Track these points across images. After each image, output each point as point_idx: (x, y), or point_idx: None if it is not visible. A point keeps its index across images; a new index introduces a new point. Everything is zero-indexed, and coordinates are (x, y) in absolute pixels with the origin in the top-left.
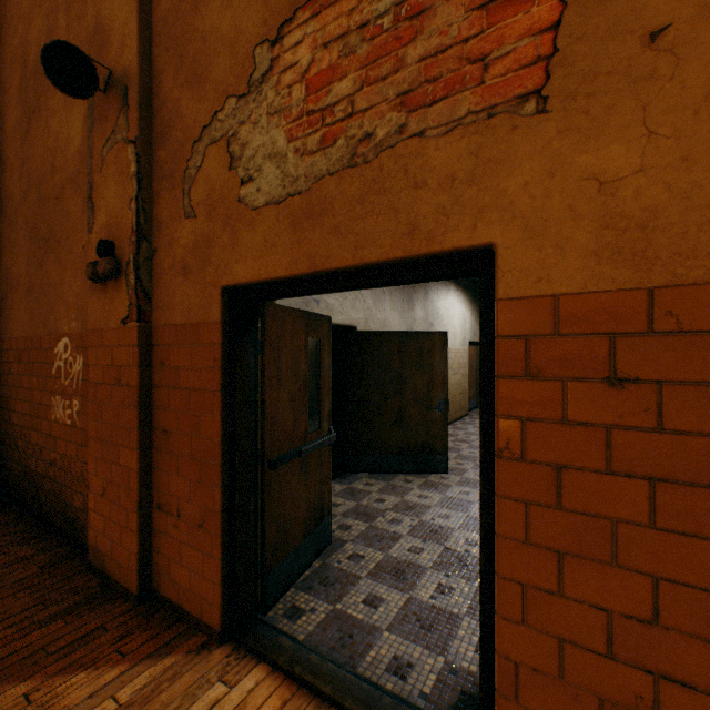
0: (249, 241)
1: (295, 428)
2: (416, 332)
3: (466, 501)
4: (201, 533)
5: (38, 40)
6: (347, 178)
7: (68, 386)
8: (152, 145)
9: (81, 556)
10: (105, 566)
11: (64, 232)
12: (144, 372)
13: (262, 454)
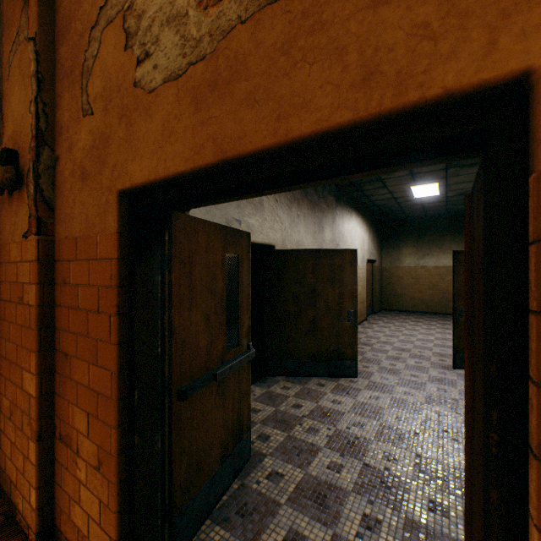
0: (145, 131)
1: (211, 349)
2: (328, 250)
3: (377, 407)
4: (98, 476)
5: None
6: (266, 20)
7: None
8: (55, 44)
9: None
10: (12, 493)
11: None
12: (45, 289)
13: (170, 383)
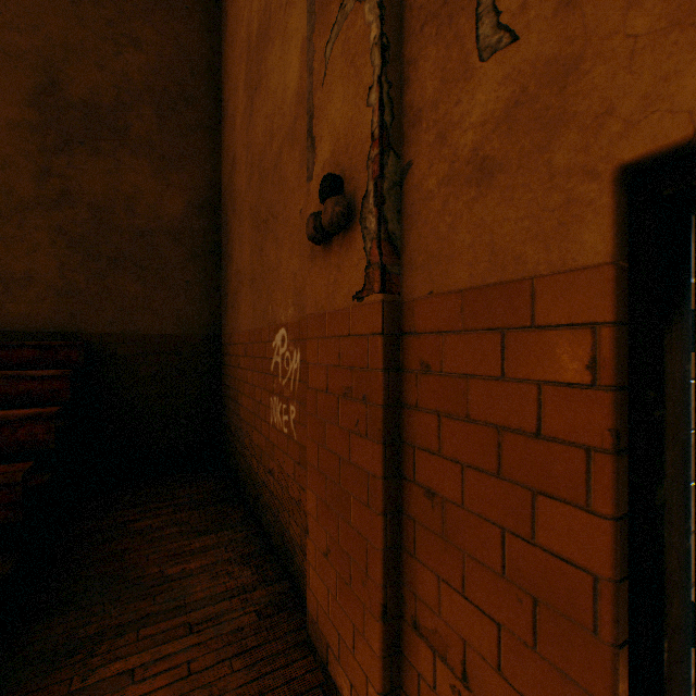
0: None
1: None
2: None
3: None
4: None
5: (258, 8)
6: None
7: (284, 387)
8: None
9: (298, 608)
10: (328, 661)
11: (281, 203)
12: (389, 379)
13: None
